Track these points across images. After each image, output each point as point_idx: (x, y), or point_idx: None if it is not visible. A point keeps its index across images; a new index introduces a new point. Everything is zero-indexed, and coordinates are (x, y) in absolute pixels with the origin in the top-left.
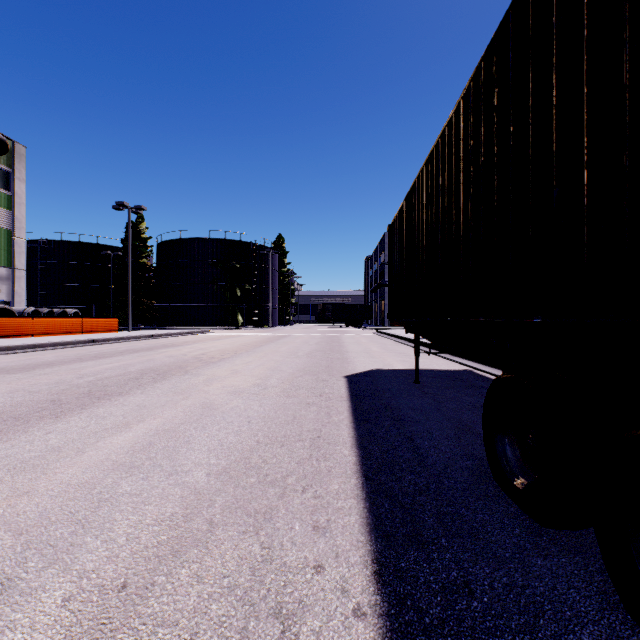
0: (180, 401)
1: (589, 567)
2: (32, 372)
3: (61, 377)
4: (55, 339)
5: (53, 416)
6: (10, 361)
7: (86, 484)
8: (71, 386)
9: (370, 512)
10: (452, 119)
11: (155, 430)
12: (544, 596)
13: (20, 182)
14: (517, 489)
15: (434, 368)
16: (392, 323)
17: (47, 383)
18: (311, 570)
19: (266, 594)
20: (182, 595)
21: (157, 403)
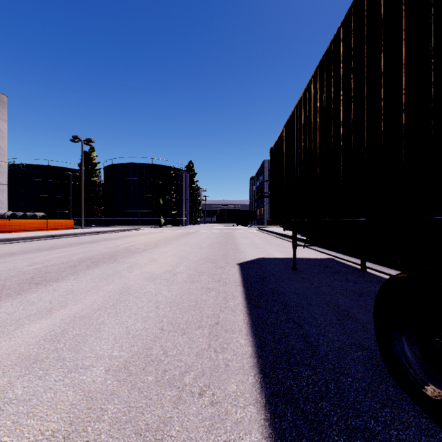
0: (103, 286)
1: None
2: None
3: (15, 265)
4: (24, 234)
5: None
6: None
7: None
8: (19, 273)
9: (272, 427)
10: (331, 48)
11: (72, 316)
12: None
13: (3, 122)
14: (426, 396)
15: (305, 257)
16: (269, 223)
17: (1, 270)
18: None
19: None
20: None
21: (83, 288)
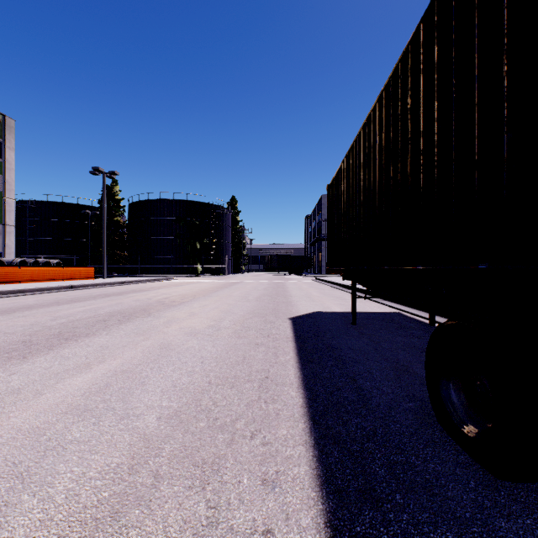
0: (140, 342)
1: None
2: (12, 315)
3: (37, 319)
4: (38, 285)
5: (21, 357)
6: None
7: (36, 430)
8: (44, 328)
9: (319, 462)
10: (389, 83)
11: (113, 371)
12: None
13: (10, 150)
14: (466, 436)
15: (367, 311)
16: (328, 271)
17: (23, 325)
18: (260, 537)
19: None
20: None
21: (119, 344)
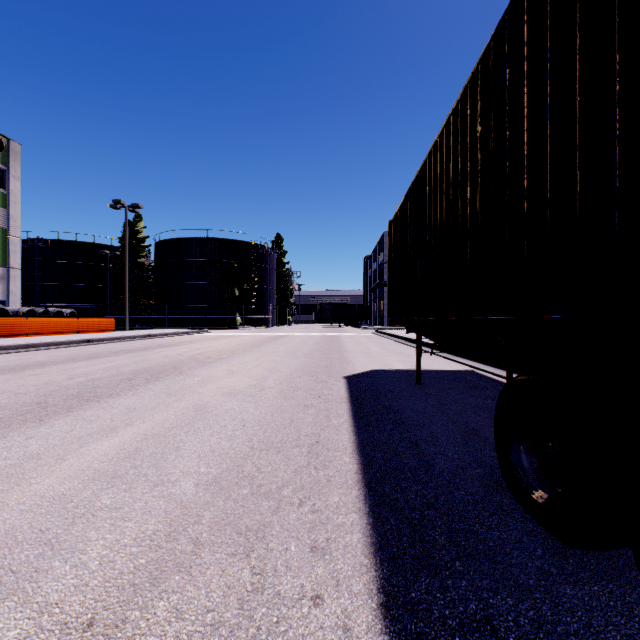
0: (172, 403)
1: (626, 597)
2: (22, 373)
3: (51, 378)
4: (49, 339)
5: (37, 419)
6: (1, 361)
7: (62, 496)
8: (60, 387)
9: (374, 529)
10: (458, 106)
11: (143, 435)
12: (579, 635)
13: (15, 180)
14: (536, 503)
15: (435, 368)
16: (391, 323)
17: (35, 384)
18: (308, 602)
19: (255, 634)
20: (157, 635)
21: (148, 405)
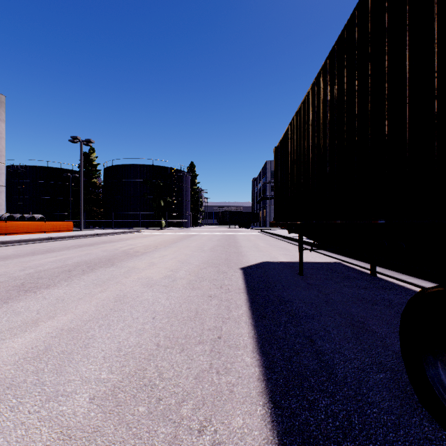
0: (97, 294)
1: None
2: None
3: (7, 269)
4: (21, 237)
5: None
6: None
7: None
8: (10, 278)
9: None
10: (343, 36)
11: (60, 329)
12: None
13: (1, 122)
14: None
15: (311, 260)
16: (271, 225)
17: None
18: None
19: None
20: None
21: (75, 296)
